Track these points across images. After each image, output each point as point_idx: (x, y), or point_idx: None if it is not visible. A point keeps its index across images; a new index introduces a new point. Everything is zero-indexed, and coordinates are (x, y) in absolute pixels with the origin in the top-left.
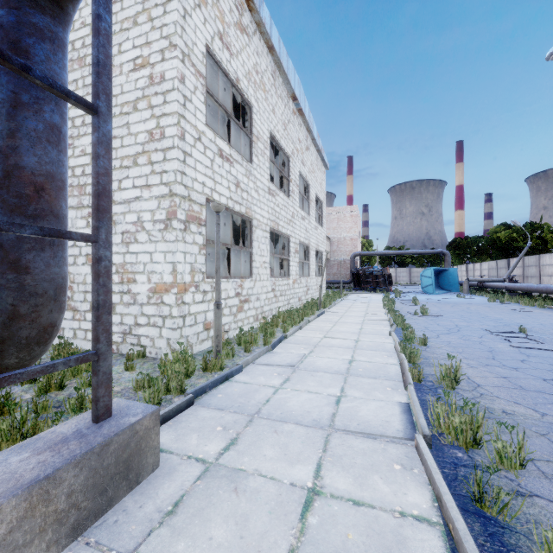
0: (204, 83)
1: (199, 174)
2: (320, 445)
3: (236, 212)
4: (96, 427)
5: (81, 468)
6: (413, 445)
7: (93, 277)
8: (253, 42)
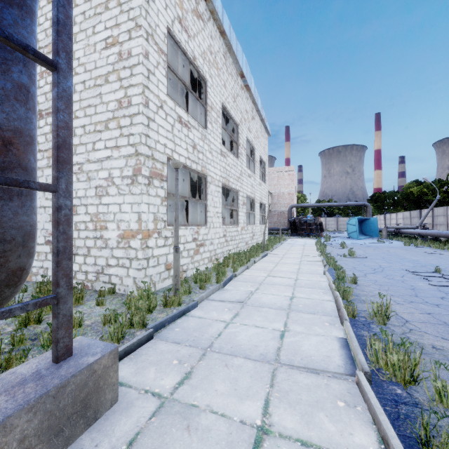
0: (165, 59)
1: (161, 137)
2: (268, 380)
3: (193, 170)
4: (55, 367)
5: (35, 412)
6: (354, 381)
7: (53, 225)
8: (208, 27)
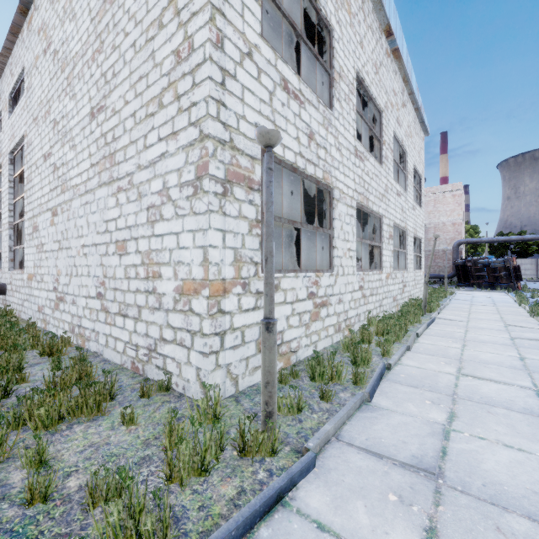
0: None
1: (248, 110)
2: None
3: (308, 176)
4: None
5: None
6: None
7: None
8: None
